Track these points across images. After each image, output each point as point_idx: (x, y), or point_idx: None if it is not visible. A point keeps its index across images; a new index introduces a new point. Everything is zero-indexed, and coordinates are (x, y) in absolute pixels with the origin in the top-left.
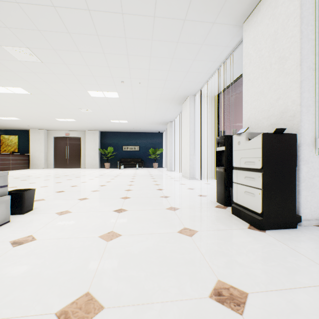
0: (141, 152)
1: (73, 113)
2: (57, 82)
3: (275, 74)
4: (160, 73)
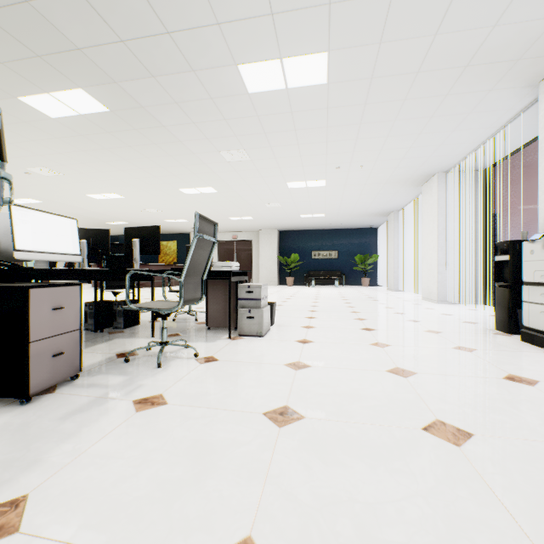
0: (340, 260)
1: (254, 209)
2: (255, 178)
3: None
4: (396, 151)
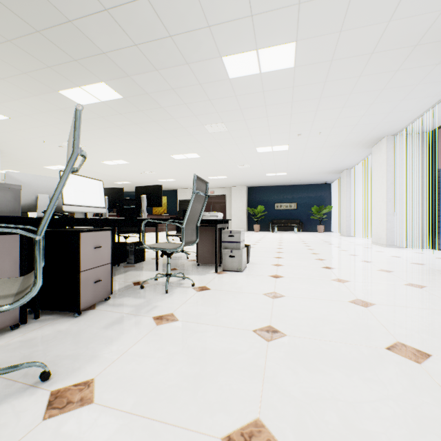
0: (299, 211)
1: (228, 170)
2: (230, 145)
3: None
4: (350, 119)
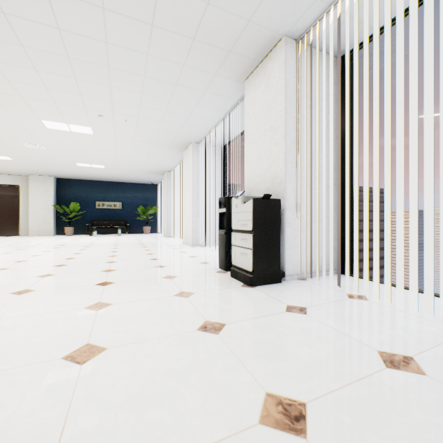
0: (125, 211)
1: (8, 148)
2: None
3: (269, 141)
4: (155, 112)
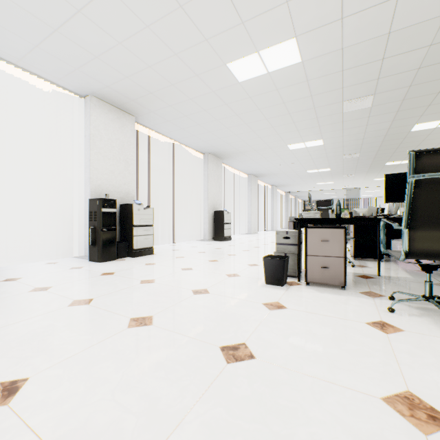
0: None
1: None
2: None
3: (124, 168)
4: None
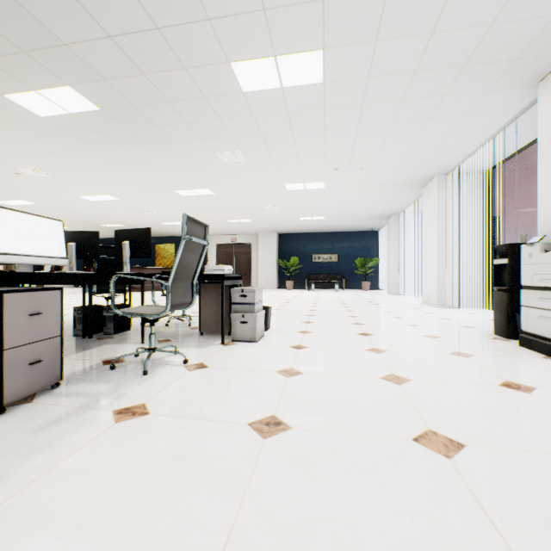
0: (340, 264)
1: (252, 212)
2: (252, 179)
3: None
4: (395, 153)
